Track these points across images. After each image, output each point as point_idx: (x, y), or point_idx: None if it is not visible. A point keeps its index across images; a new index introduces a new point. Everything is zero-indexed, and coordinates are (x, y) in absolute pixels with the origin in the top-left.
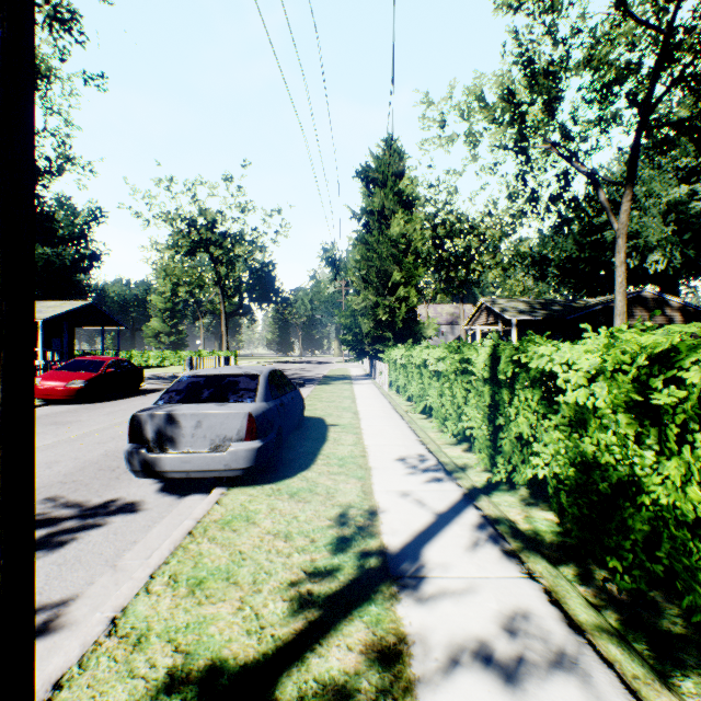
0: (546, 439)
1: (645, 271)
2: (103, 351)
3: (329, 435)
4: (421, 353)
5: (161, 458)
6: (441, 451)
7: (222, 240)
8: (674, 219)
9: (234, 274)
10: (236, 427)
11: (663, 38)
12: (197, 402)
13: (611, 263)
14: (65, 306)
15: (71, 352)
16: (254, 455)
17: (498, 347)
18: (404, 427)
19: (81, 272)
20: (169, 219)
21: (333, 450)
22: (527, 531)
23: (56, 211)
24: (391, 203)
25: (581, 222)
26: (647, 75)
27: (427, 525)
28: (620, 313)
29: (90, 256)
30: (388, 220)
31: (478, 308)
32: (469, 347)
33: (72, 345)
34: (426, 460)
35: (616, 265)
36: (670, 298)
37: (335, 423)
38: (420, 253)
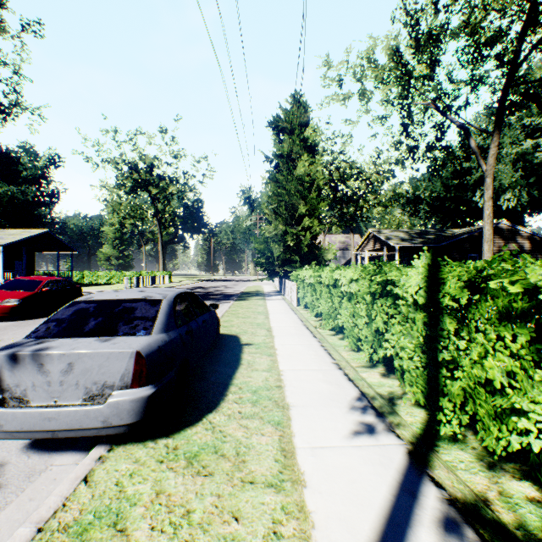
0: (541, 397)
1: (498, 208)
2: (58, 271)
3: (243, 357)
4: (331, 274)
5: (16, 414)
6: (362, 379)
7: (159, 181)
8: (520, 167)
9: (170, 209)
10: (118, 371)
11: (529, 6)
12: (77, 336)
13: (471, 201)
14: (24, 233)
15: (32, 272)
16: (143, 405)
17: (435, 268)
18: (317, 346)
19: (42, 206)
20: (114, 163)
21: (246, 379)
22: (519, 531)
23: (21, 156)
24: (298, 148)
25: (452, 166)
26: (516, 37)
27: (380, 529)
28: (488, 240)
29: (50, 194)
30: (295, 163)
31: (366, 237)
32: (390, 268)
33: (33, 266)
34: (348, 392)
35: (484, 200)
36: (521, 229)
37: (250, 342)
38: (321, 190)
